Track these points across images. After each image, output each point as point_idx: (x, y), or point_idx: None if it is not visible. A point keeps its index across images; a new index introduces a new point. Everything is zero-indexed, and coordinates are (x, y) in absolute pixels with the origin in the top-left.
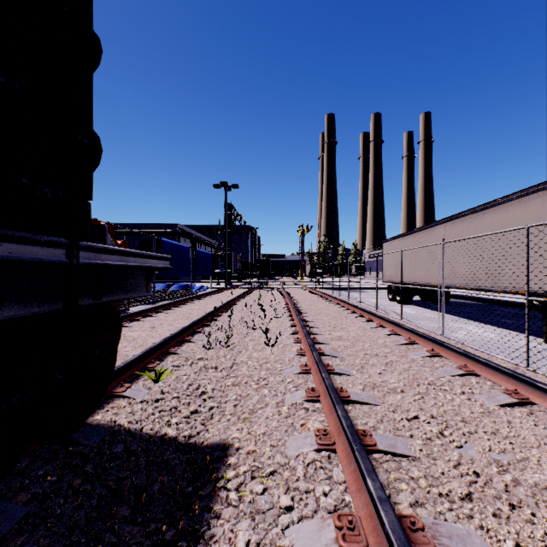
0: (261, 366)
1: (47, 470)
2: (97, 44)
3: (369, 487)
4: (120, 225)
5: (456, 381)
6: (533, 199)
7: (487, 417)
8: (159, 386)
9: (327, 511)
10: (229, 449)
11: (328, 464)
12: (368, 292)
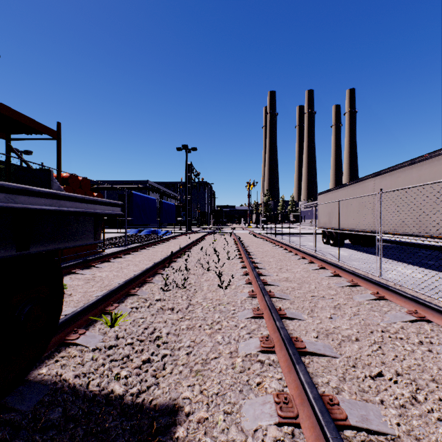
0: (215, 308)
1: None
2: None
3: None
4: (102, 181)
5: (410, 328)
6: None
7: None
8: (114, 331)
9: None
10: (178, 414)
11: None
12: (305, 236)
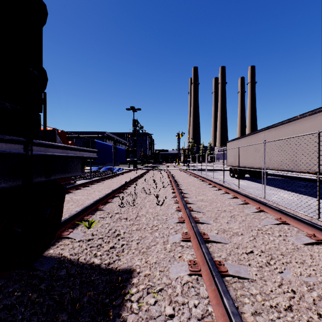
0: (154, 217)
1: (15, 288)
2: (44, 8)
3: (225, 304)
4: (72, 132)
5: (275, 228)
6: (319, 116)
7: (297, 252)
8: (90, 231)
9: (197, 318)
10: (133, 273)
11: (197, 284)
12: (218, 172)
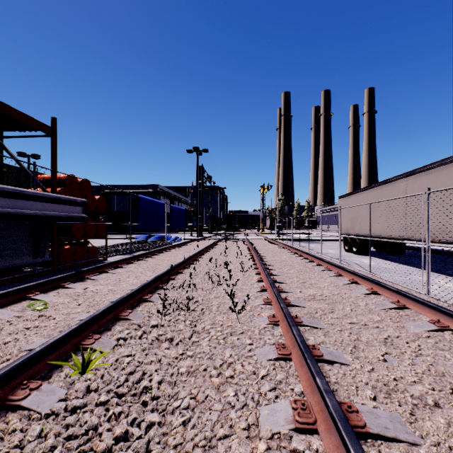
0: (226, 339)
1: None
2: None
3: None
4: (112, 186)
5: None
6: None
7: None
8: (85, 381)
9: None
10: None
11: None
12: (323, 243)
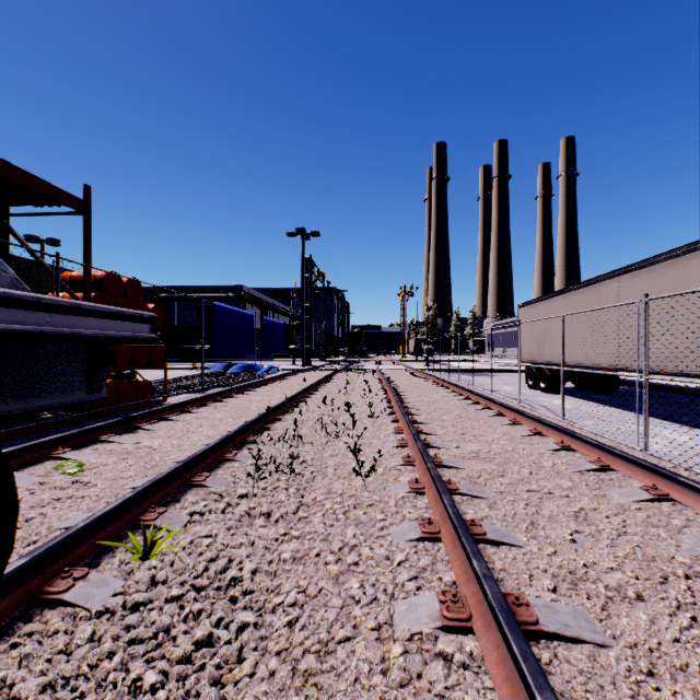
0: (348, 513)
1: None
2: None
3: None
4: (171, 288)
5: None
6: None
7: None
8: (148, 569)
9: None
10: None
11: None
12: (496, 376)
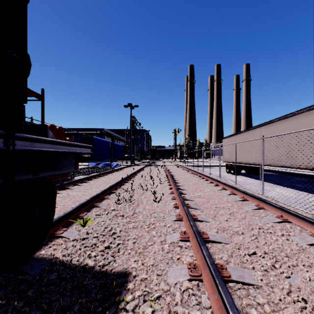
0: (151, 215)
1: None
2: None
3: None
4: (71, 129)
5: (277, 226)
6: None
7: (302, 253)
8: (85, 229)
9: None
10: (129, 277)
11: (198, 291)
12: (214, 168)
